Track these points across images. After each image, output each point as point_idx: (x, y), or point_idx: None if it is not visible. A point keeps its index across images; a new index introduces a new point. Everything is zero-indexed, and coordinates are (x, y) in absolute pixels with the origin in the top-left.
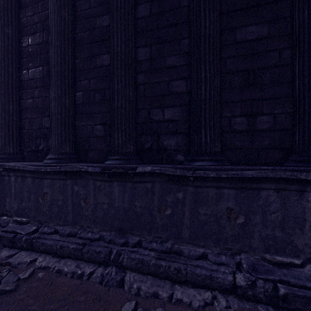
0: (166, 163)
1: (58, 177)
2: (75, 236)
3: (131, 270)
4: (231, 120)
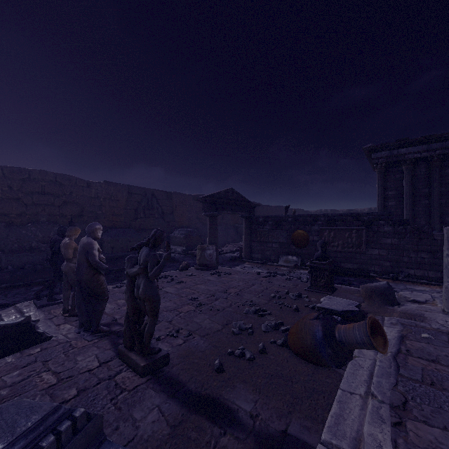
0: None
1: None
2: None
3: None
4: None
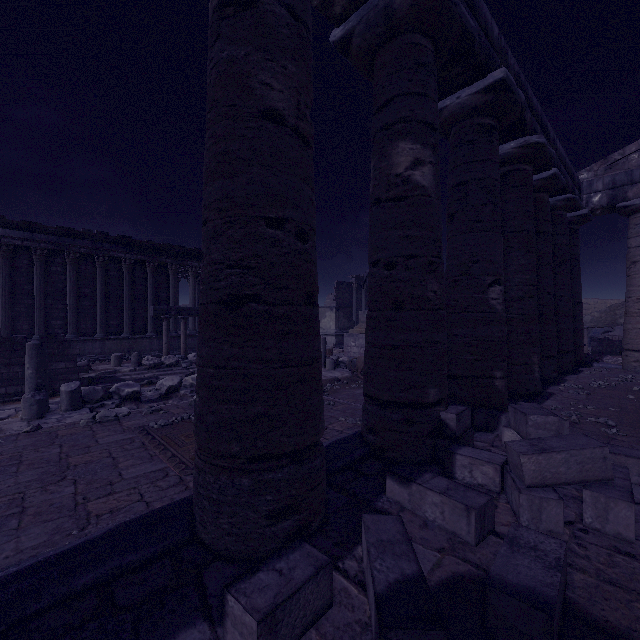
0: None
1: None
2: None
3: None
4: (81, 325)
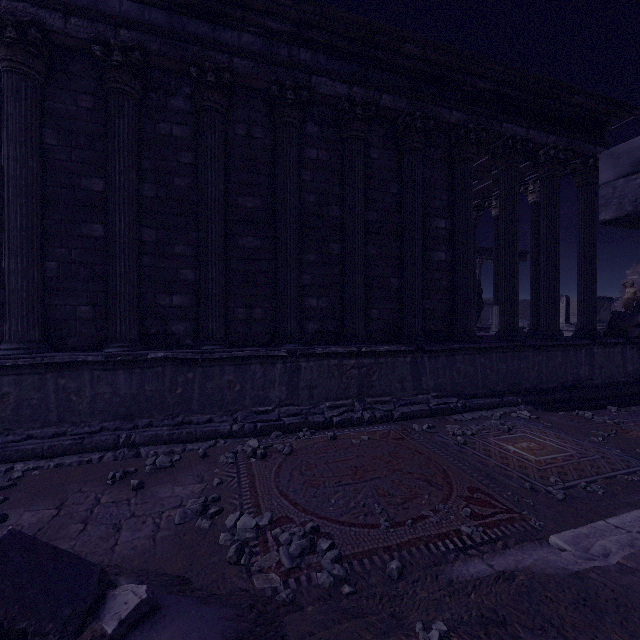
0: (175, 348)
1: (31, 371)
2: (64, 435)
3: (145, 445)
4: (234, 310)
